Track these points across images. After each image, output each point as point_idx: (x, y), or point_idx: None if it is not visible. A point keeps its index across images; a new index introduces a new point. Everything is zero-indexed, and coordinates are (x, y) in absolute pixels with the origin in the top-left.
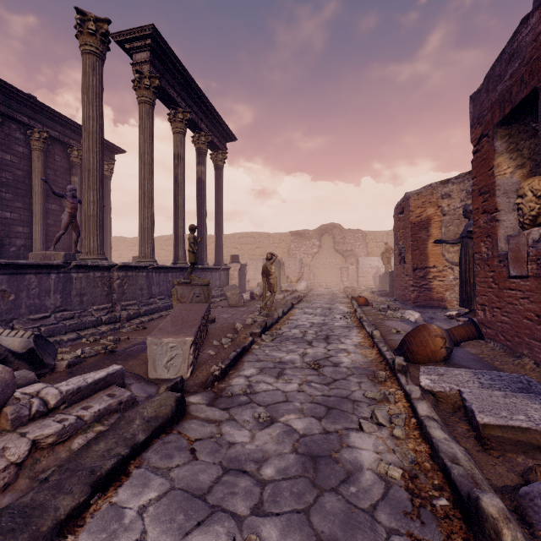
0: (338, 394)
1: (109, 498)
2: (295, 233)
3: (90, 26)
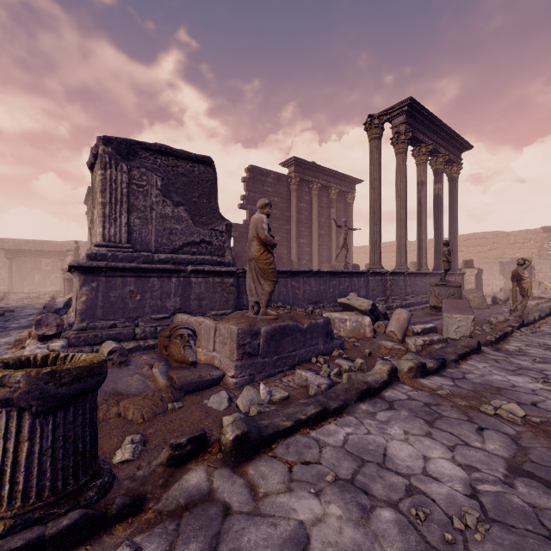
0: None
1: (465, 362)
2: (550, 229)
3: (375, 122)
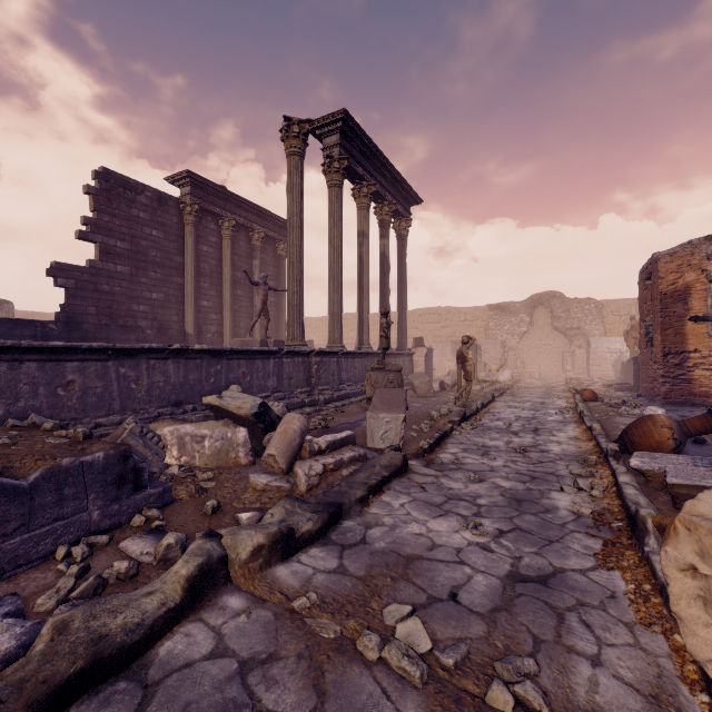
0: (543, 470)
1: (378, 498)
2: (495, 307)
3: (295, 130)
